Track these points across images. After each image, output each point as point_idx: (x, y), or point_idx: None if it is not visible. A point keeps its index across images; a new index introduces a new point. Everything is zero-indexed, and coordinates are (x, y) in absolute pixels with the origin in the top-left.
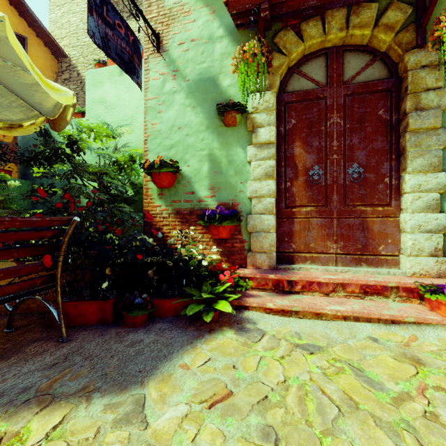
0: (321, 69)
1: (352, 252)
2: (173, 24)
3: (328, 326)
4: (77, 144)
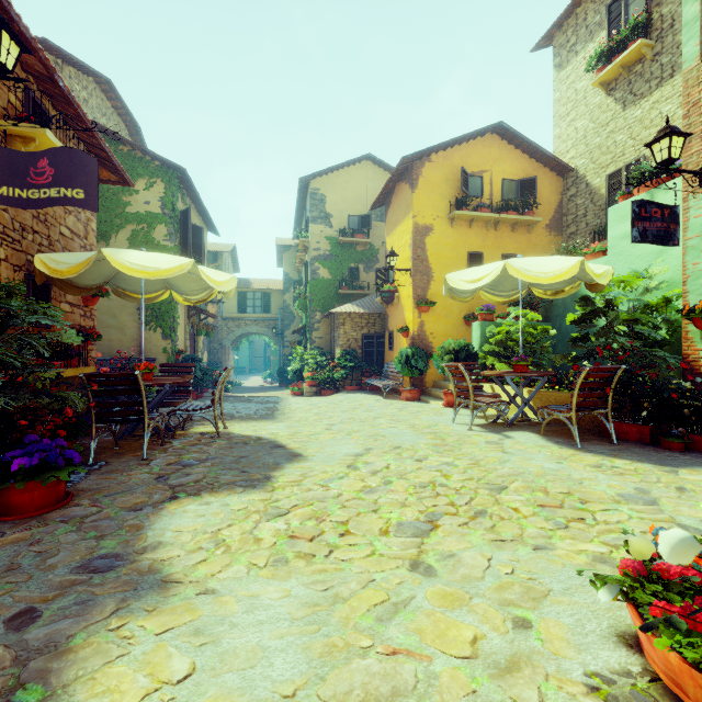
0: None
1: None
2: None
3: None
4: (611, 302)
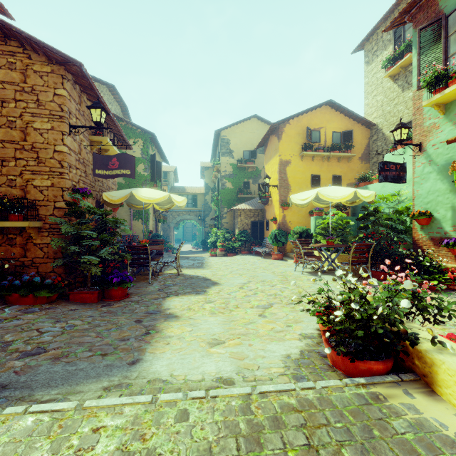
0: None
1: None
2: (429, 135)
3: None
4: (376, 209)
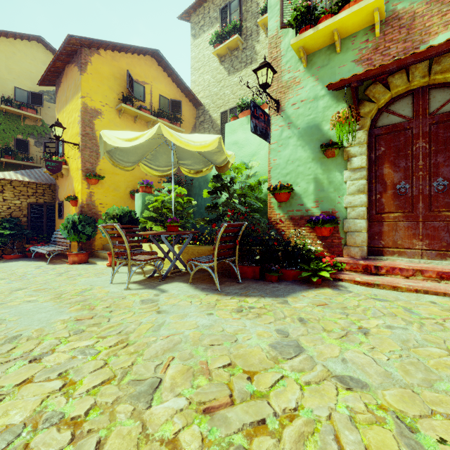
0: (408, 106)
1: (437, 249)
2: (288, 92)
3: (401, 294)
4: (232, 180)
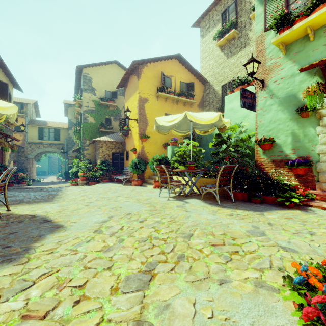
0: None
1: None
2: (271, 73)
3: None
4: (229, 136)
